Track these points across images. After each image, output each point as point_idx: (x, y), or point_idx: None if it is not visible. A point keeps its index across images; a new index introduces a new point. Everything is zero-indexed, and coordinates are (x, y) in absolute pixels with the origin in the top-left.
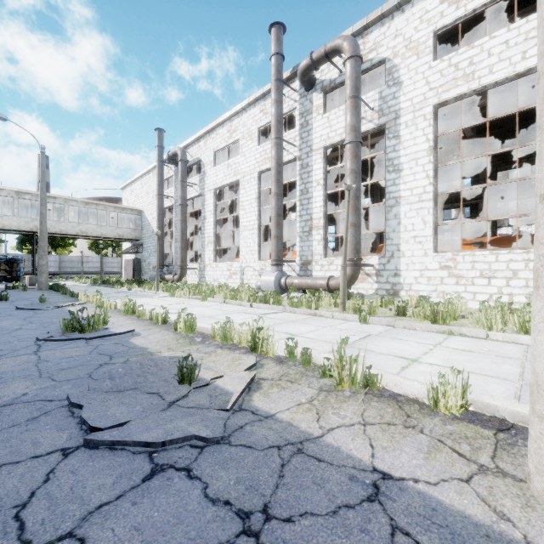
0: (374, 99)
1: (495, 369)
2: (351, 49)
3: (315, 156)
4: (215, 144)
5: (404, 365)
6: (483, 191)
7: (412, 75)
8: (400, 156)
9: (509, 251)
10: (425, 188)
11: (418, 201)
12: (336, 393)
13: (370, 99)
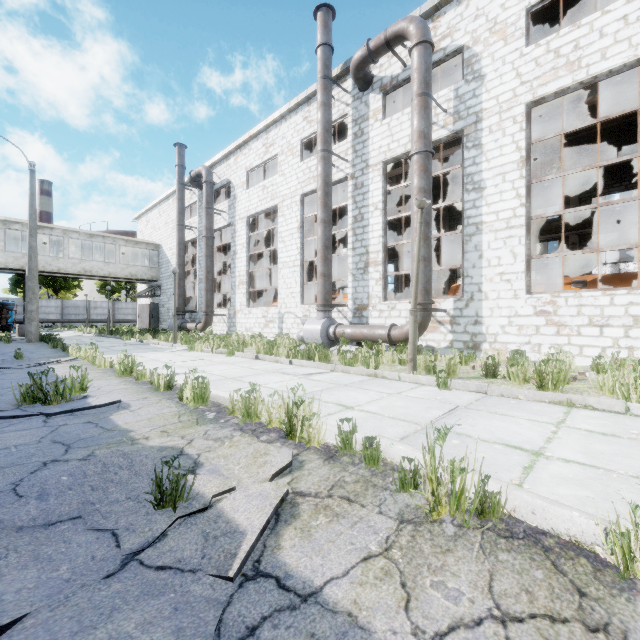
0: (448, 99)
1: None
2: (419, 33)
3: (372, 174)
4: (248, 161)
5: (525, 462)
6: (575, 221)
7: (498, 66)
8: (482, 171)
9: (629, 291)
10: (515, 210)
11: (506, 227)
12: (429, 529)
13: (442, 99)
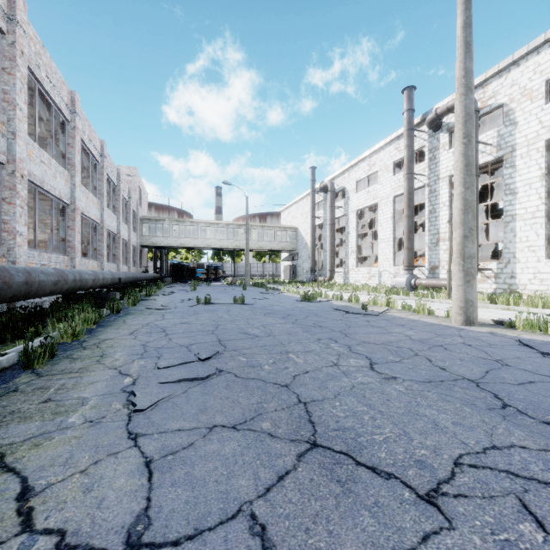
0: (493, 137)
1: (499, 316)
2: None
3: (442, 183)
4: (357, 175)
5: None
6: None
7: (526, 116)
8: (516, 182)
9: None
10: (538, 207)
11: (532, 217)
12: (416, 315)
13: (489, 137)
